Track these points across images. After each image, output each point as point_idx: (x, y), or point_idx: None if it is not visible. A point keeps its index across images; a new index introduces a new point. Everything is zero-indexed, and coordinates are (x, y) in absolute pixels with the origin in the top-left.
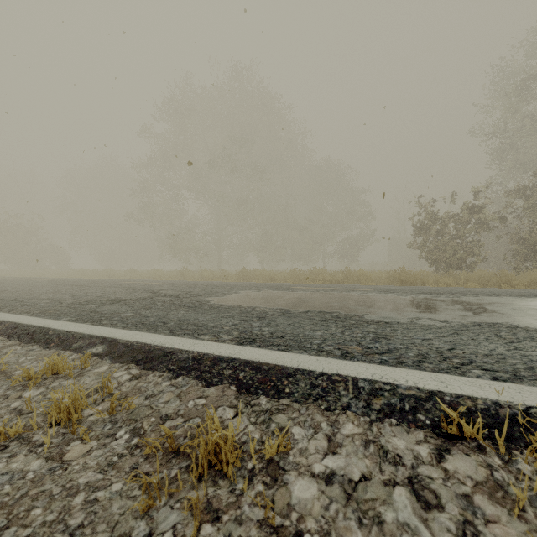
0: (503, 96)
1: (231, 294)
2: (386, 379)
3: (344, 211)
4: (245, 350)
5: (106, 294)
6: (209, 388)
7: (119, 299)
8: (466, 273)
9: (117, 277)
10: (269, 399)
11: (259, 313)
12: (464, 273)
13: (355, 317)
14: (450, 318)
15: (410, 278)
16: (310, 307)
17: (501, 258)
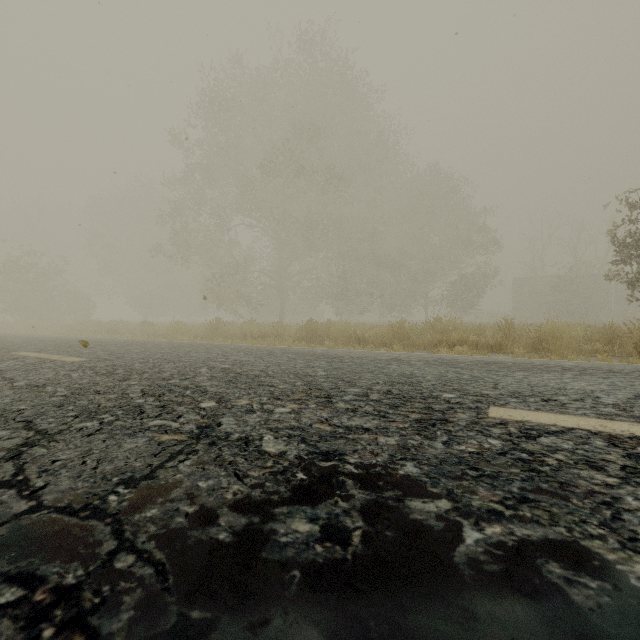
0: None
1: None
2: None
3: (455, 239)
4: None
5: None
6: None
7: None
8: None
9: (122, 333)
10: None
11: None
12: None
13: None
14: None
15: None
16: None
17: None
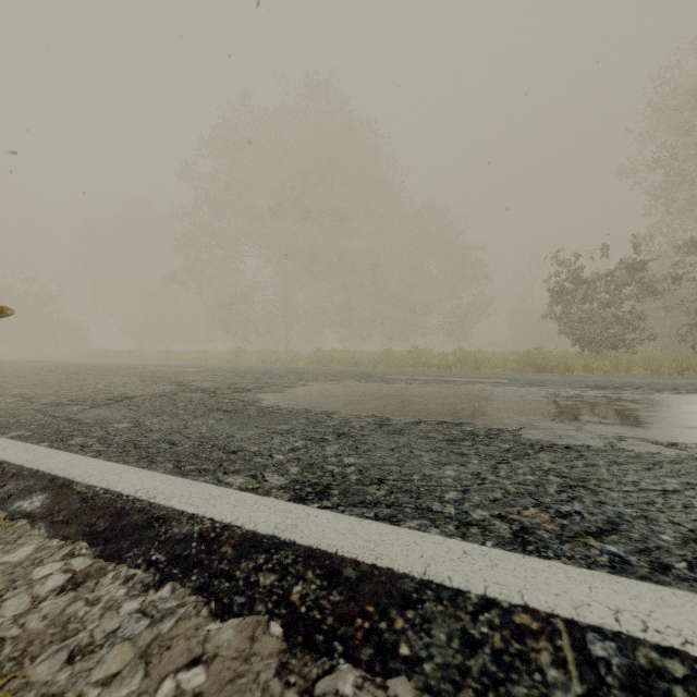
0: (668, 115)
1: (295, 387)
2: (659, 635)
3: (452, 272)
4: (308, 517)
5: (110, 387)
6: (222, 622)
7: (124, 396)
8: (628, 356)
9: (148, 360)
10: (361, 678)
11: (338, 424)
12: (625, 356)
13: (505, 435)
14: (676, 438)
15: (550, 362)
16: (422, 413)
17: (666, 334)
